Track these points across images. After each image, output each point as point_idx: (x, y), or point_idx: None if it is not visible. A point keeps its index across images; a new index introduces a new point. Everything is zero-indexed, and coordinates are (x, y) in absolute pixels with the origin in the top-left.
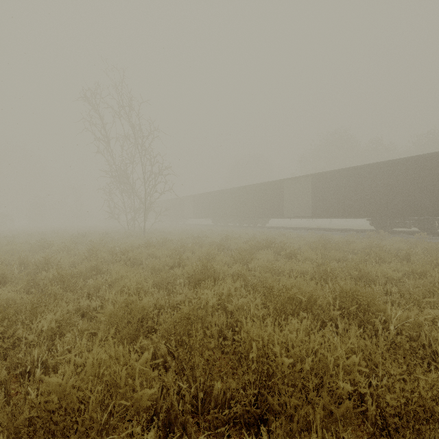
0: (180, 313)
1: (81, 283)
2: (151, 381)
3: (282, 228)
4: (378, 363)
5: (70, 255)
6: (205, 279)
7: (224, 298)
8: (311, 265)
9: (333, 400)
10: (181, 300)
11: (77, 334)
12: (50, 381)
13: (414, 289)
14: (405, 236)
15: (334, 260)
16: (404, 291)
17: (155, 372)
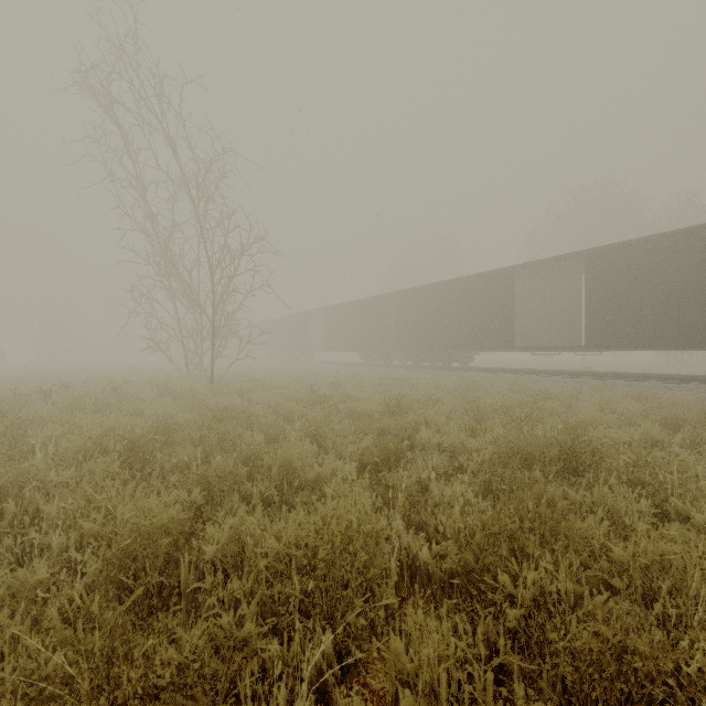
0: None
1: None
2: None
3: (510, 372)
4: None
5: None
6: None
7: None
8: None
9: None
10: None
11: None
12: None
13: None
14: None
15: None
16: None
17: None
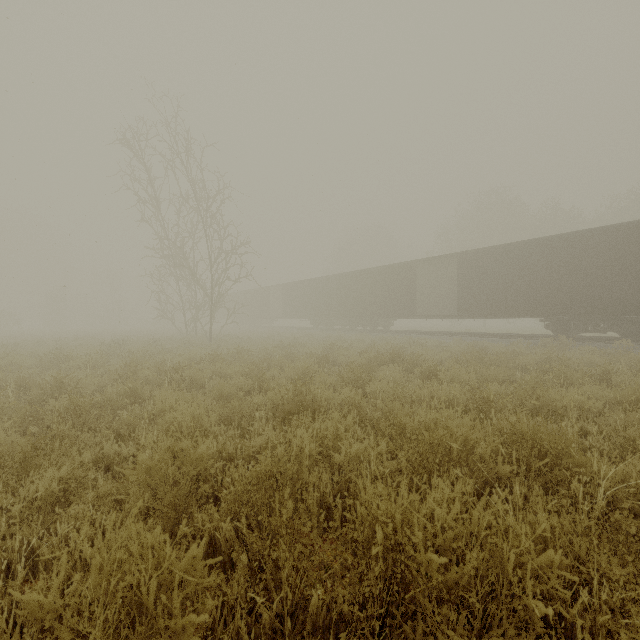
0: (256, 471)
1: (107, 417)
2: (203, 594)
3: (414, 333)
4: (585, 557)
5: (97, 373)
6: (299, 411)
7: (328, 443)
8: (461, 388)
9: (511, 621)
10: (261, 445)
11: (92, 502)
12: (24, 600)
13: (627, 429)
14: (598, 345)
15: (495, 381)
16: (611, 431)
17: (209, 579)
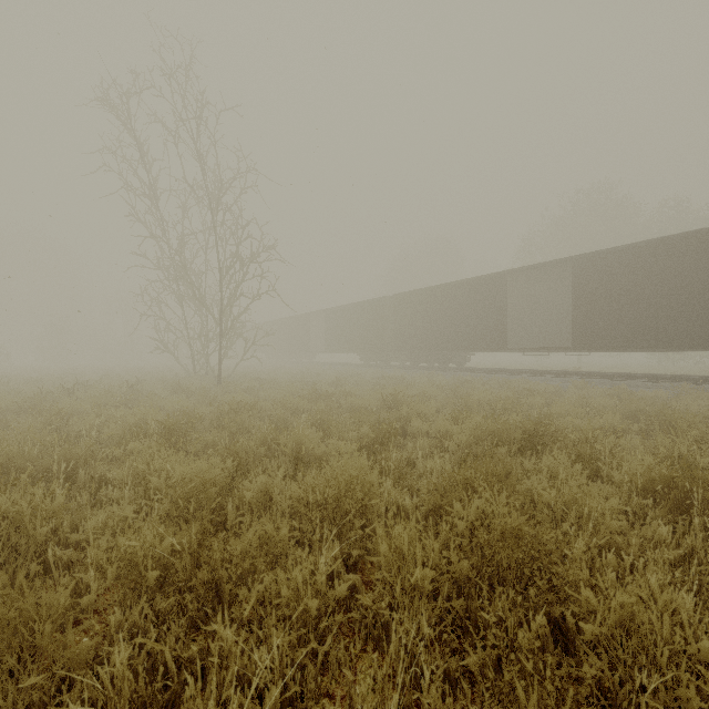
0: None
1: None
2: None
3: (503, 372)
4: None
5: None
6: None
7: None
8: None
9: None
10: None
11: None
12: None
13: None
14: None
15: None
16: None
17: None
